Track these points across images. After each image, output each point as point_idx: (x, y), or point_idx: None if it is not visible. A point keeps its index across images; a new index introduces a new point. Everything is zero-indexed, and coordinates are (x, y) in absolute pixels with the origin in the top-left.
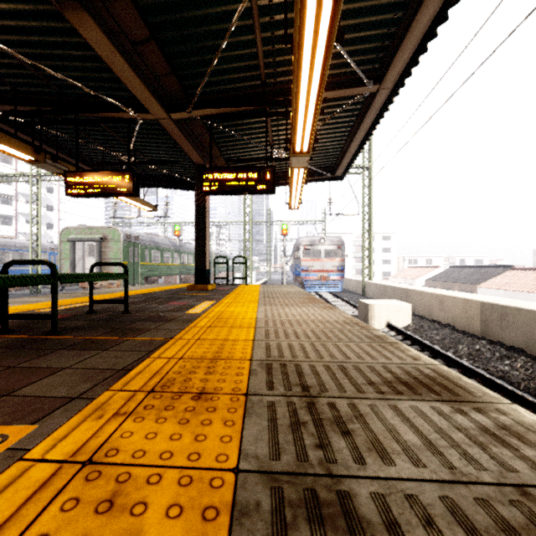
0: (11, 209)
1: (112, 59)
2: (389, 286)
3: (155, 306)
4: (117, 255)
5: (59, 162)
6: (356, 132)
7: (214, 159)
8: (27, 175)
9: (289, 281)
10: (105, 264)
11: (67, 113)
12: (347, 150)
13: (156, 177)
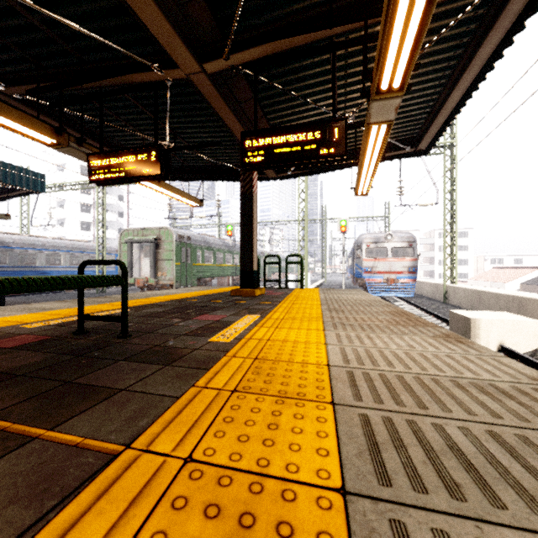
0: (90, 217)
1: None
2: (488, 293)
3: (174, 323)
4: (170, 256)
5: (85, 147)
6: (464, 70)
7: None
8: None
9: (347, 283)
10: (97, 262)
11: (86, 81)
12: (442, 105)
13: (202, 169)
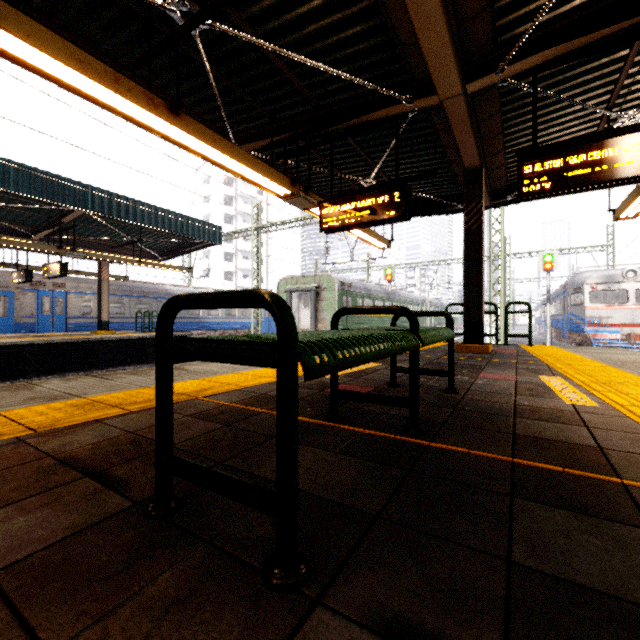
0: (232, 266)
1: (420, 2)
2: None
3: (471, 381)
4: (331, 306)
5: (309, 195)
6: None
7: (489, 158)
8: (249, 230)
9: (544, 340)
10: (417, 313)
11: (325, 127)
12: None
13: None
